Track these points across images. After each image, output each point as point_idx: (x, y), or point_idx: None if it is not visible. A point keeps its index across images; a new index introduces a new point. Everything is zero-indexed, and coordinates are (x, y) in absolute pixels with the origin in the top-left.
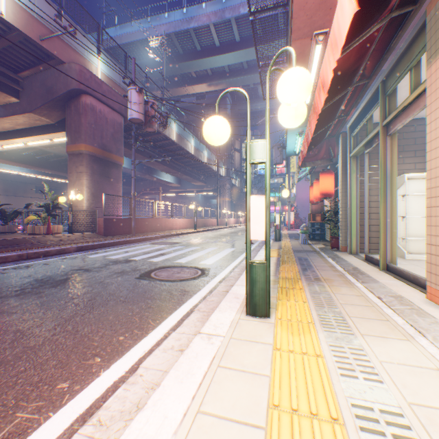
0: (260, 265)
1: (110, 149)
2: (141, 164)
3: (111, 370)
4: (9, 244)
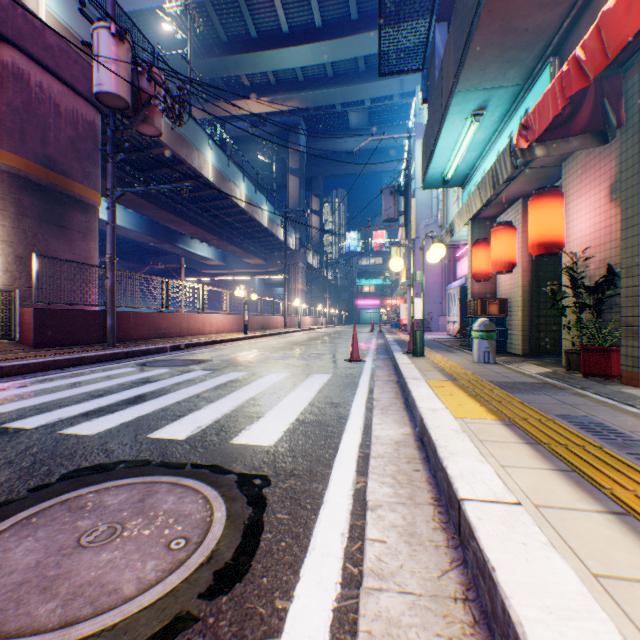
0: None
1: (65, 170)
2: (155, 223)
3: None
4: None
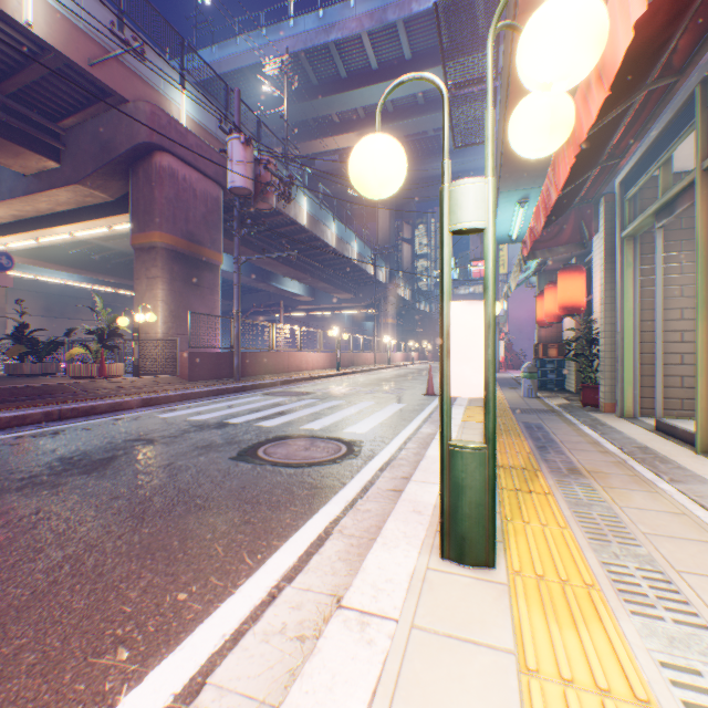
0: (474, 453)
1: (199, 240)
2: (252, 265)
3: (143, 690)
4: (35, 394)
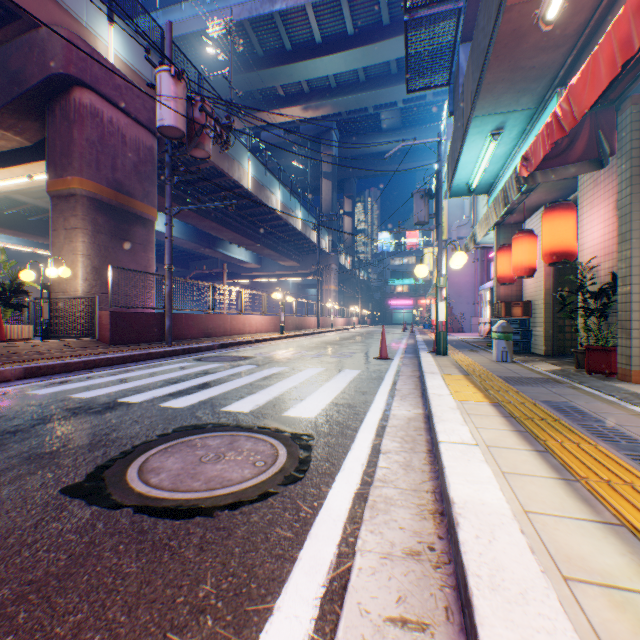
0: None
1: (130, 191)
2: (198, 231)
3: None
4: None
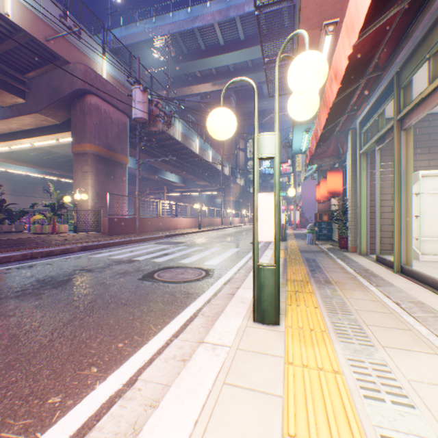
0: (269, 269)
1: (114, 149)
2: (146, 164)
3: (107, 383)
4: (14, 243)
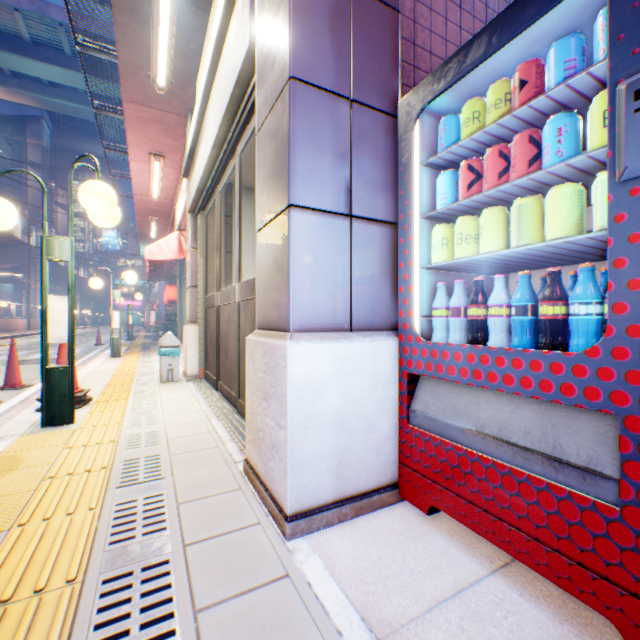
0: (119, 338)
1: None
2: None
3: None
4: None
